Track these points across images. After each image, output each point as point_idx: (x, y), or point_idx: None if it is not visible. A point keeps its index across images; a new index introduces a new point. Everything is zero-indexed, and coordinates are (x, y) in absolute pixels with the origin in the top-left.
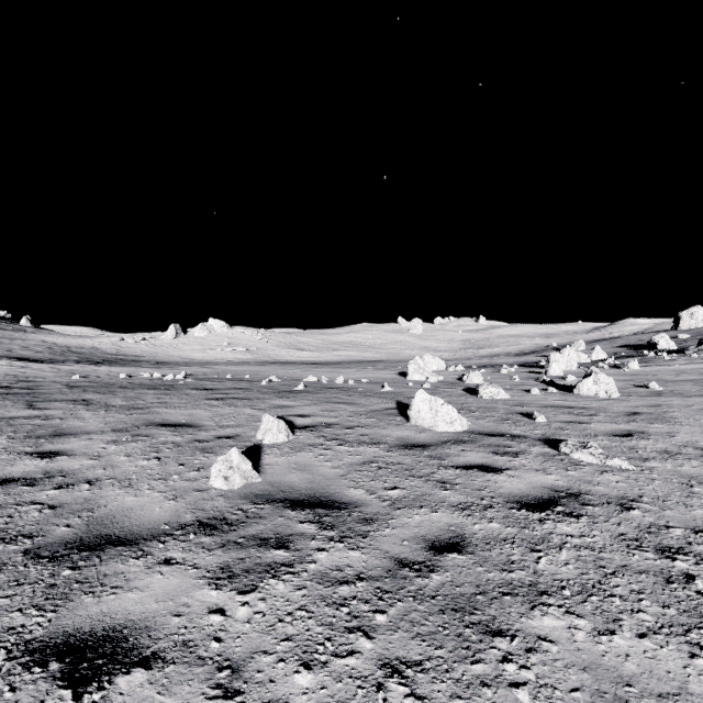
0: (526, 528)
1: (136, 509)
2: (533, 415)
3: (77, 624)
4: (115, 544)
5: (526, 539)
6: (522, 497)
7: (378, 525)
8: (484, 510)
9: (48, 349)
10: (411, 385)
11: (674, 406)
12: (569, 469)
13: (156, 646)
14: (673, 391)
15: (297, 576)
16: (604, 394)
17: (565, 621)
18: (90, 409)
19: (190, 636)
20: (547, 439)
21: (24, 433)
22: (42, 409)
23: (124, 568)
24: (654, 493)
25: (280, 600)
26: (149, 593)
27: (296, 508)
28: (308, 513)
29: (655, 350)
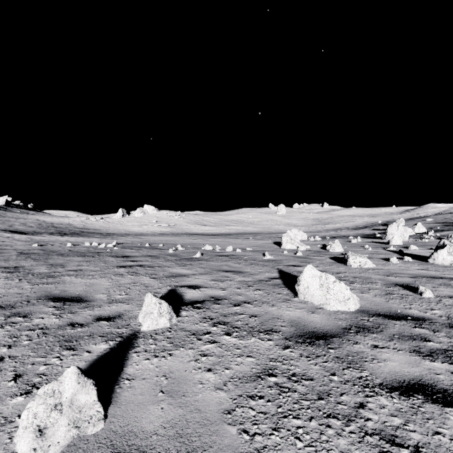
0: None
1: None
2: (418, 289)
3: None
4: None
5: None
6: None
7: None
8: None
9: (38, 225)
10: (286, 253)
11: None
12: None
13: None
14: None
15: None
16: None
17: None
18: (9, 277)
19: None
20: None
21: None
22: None
23: None
24: None
25: None
26: None
27: None
28: None
29: None
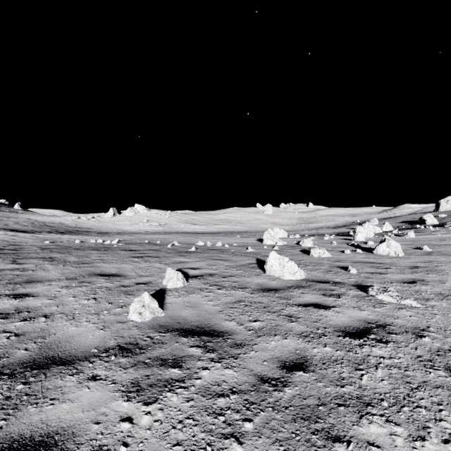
0: (350, 352)
1: (76, 336)
2: (348, 268)
3: (21, 430)
4: (58, 363)
5: (351, 360)
6: (345, 327)
7: (245, 349)
8: (320, 337)
9: (31, 224)
10: (265, 247)
11: (442, 262)
12: (376, 307)
13: (78, 450)
14: (439, 252)
15: (186, 390)
16: (394, 254)
17: (386, 428)
18: (53, 263)
19: (105, 441)
20: (359, 285)
21: (7, 280)
22: (21, 263)
23: (62, 383)
24: (437, 325)
25: (174, 410)
26: (78, 404)
27: (187, 335)
28: (196, 339)
29: (424, 225)
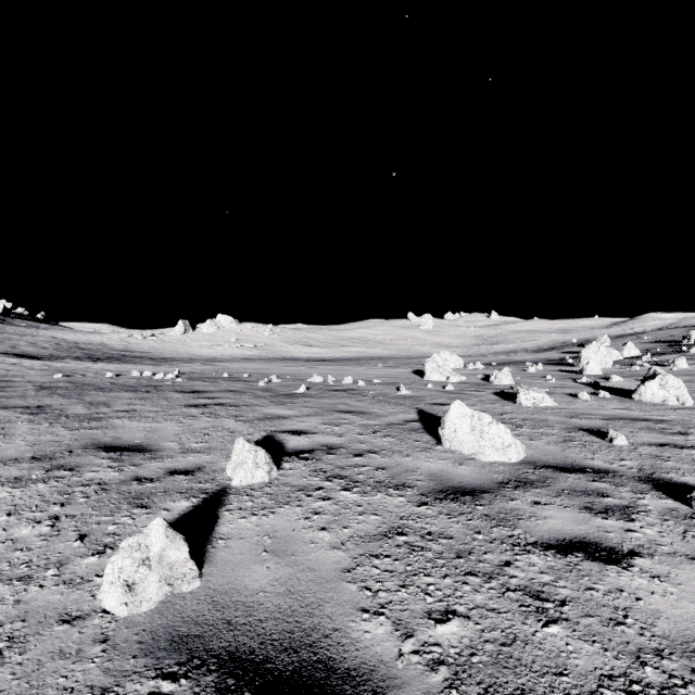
0: None
1: None
2: (607, 435)
3: None
4: None
5: None
6: None
7: None
8: None
9: (55, 345)
10: (430, 386)
11: None
12: None
13: None
14: None
15: None
16: (675, 401)
17: None
18: (34, 420)
19: None
20: (653, 479)
21: None
22: None
23: None
24: None
25: None
26: None
27: (242, 694)
28: None
29: (693, 347)
